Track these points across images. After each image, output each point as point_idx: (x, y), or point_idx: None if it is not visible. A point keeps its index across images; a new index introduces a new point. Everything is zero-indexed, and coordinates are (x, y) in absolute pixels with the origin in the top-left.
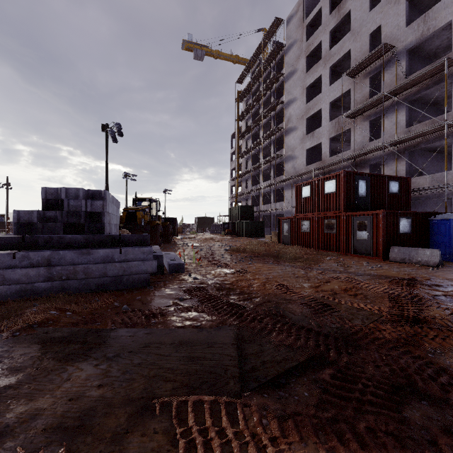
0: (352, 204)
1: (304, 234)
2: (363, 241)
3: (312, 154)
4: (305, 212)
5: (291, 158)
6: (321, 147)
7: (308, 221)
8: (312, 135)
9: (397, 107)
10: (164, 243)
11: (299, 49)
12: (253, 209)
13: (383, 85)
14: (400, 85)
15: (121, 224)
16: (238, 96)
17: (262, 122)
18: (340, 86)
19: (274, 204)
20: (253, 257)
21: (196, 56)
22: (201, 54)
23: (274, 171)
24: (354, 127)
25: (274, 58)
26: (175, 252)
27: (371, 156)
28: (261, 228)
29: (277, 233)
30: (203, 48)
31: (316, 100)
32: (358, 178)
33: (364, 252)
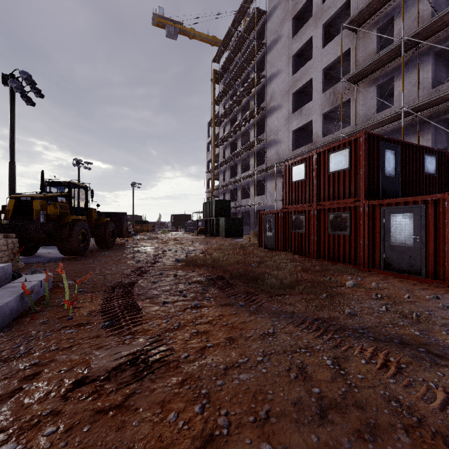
0: (375, 187)
1: (295, 235)
2: (404, 250)
3: (299, 137)
4: (297, 203)
5: (274, 143)
6: (310, 129)
7: (302, 217)
8: (300, 113)
9: (418, 61)
10: (102, 248)
11: (284, 11)
12: (229, 203)
13: (398, 35)
14: (431, 21)
15: (4, 220)
16: (214, 76)
17: (241, 104)
18: (336, 47)
19: (254, 198)
20: (210, 282)
21: (168, 34)
22: (174, 32)
23: (254, 160)
24: (355, 95)
25: (255, 27)
26: (88, 266)
27: (380, 132)
28: (239, 226)
29: (257, 233)
30: (176, 25)
31: (305, 69)
32: (385, 146)
33: (406, 268)
